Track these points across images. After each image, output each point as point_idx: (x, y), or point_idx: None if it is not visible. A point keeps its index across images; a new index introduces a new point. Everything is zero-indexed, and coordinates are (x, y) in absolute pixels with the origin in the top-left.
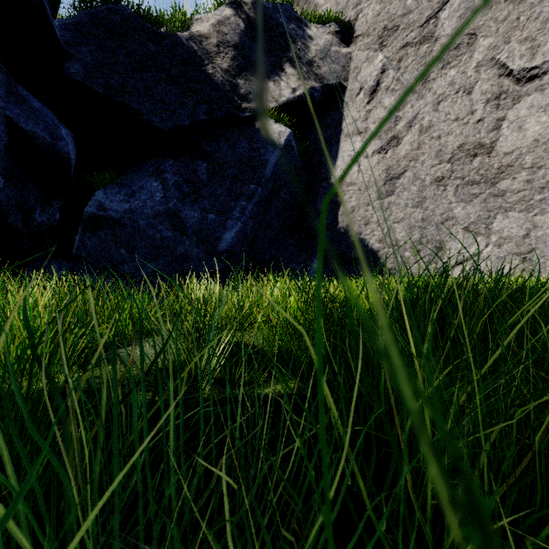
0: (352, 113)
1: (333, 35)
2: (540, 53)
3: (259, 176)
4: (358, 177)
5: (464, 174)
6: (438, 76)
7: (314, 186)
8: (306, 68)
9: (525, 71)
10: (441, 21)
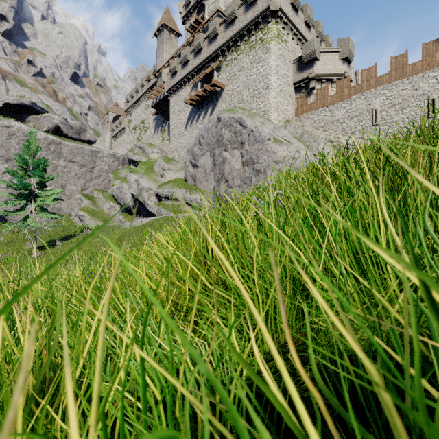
0: None
1: None
2: None
3: None
4: None
5: None
6: None
7: None
8: None
9: None
10: None
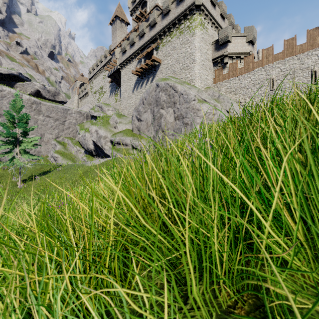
0: None
1: None
2: None
3: None
4: None
5: None
6: None
7: None
8: None
9: None
10: None
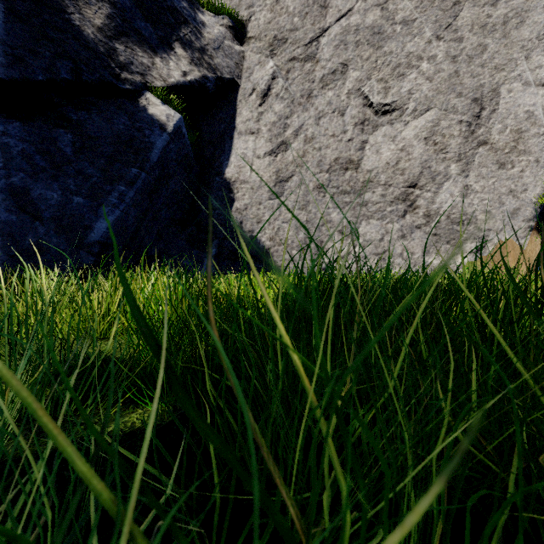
0: (245, 112)
1: (226, 29)
2: (391, 94)
3: (143, 159)
4: (251, 176)
5: (339, 184)
6: (319, 94)
7: (207, 180)
8: (198, 54)
9: (381, 106)
10: (321, 45)
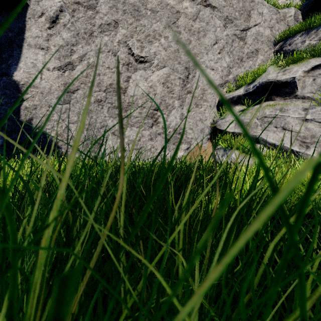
0: (34, 29)
1: None
2: (144, 51)
3: None
4: (41, 83)
5: (112, 101)
6: (99, 36)
7: None
8: None
9: (139, 57)
10: (100, 2)
